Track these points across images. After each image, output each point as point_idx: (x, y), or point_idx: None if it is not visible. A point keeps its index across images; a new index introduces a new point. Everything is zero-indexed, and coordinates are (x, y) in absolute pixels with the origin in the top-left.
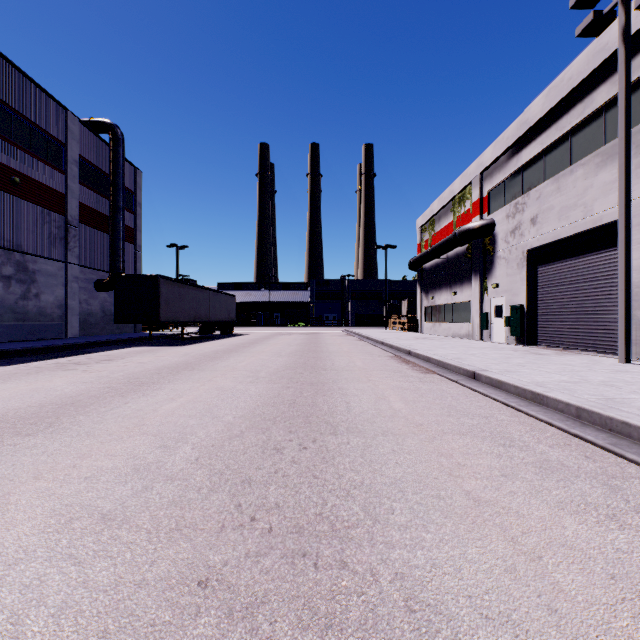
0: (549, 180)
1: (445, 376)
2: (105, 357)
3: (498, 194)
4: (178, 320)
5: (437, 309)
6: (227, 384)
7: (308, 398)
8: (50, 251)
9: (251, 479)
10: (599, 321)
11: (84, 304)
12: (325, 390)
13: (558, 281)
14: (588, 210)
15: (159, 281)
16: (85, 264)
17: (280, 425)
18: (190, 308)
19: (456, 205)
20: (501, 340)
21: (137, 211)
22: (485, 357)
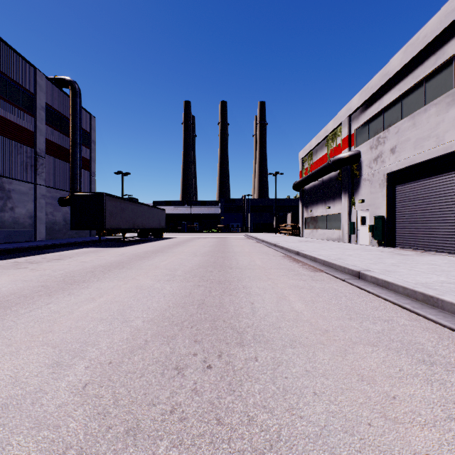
0: (406, 118)
1: (332, 275)
2: (57, 257)
3: (363, 131)
4: (120, 227)
5: (314, 219)
6: (147, 282)
7: (216, 298)
8: (22, 175)
9: (138, 426)
10: (449, 228)
11: (50, 215)
12: (231, 289)
13: (413, 197)
14: (440, 140)
15: (104, 198)
16: (51, 185)
17: (186, 332)
18: (129, 218)
19: (329, 141)
20: (366, 243)
21: (91, 146)
22: (361, 257)
